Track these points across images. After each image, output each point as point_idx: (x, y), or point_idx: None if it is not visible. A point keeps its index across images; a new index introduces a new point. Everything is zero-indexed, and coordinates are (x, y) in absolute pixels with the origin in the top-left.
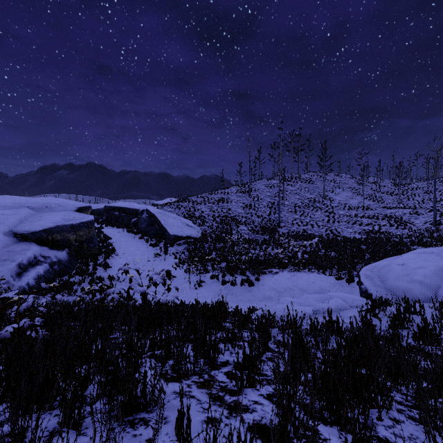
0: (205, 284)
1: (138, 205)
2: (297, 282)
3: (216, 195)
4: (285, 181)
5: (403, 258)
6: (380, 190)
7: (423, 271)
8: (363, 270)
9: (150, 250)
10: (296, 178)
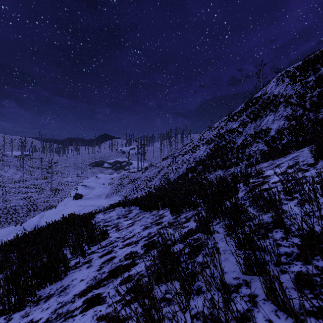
0: None
1: None
2: None
3: None
4: None
5: (33, 219)
6: (33, 165)
7: (36, 222)
8: (24, 224)
9: None
10: None
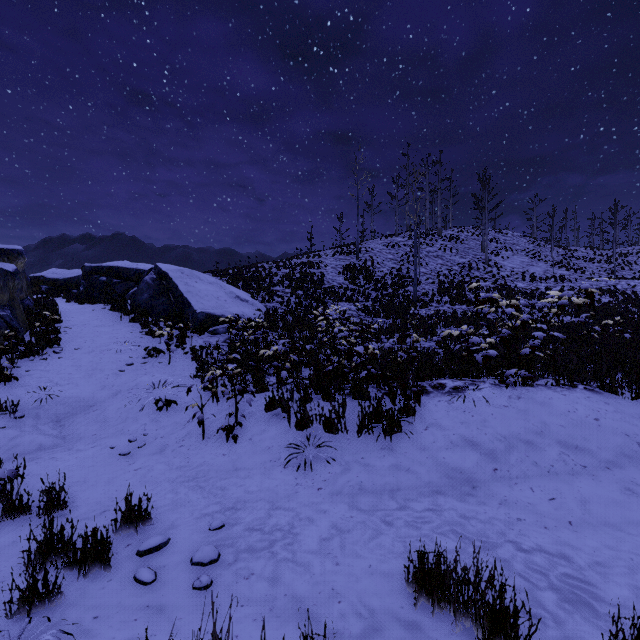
0: (251, 425)
1: (147, 265)
2: (539, 419)
3: (299, 260)
4: (417, 238)
5: None
6: (572, 254)
7: None
8: None
9: (145, 342)
10: (434, 235)
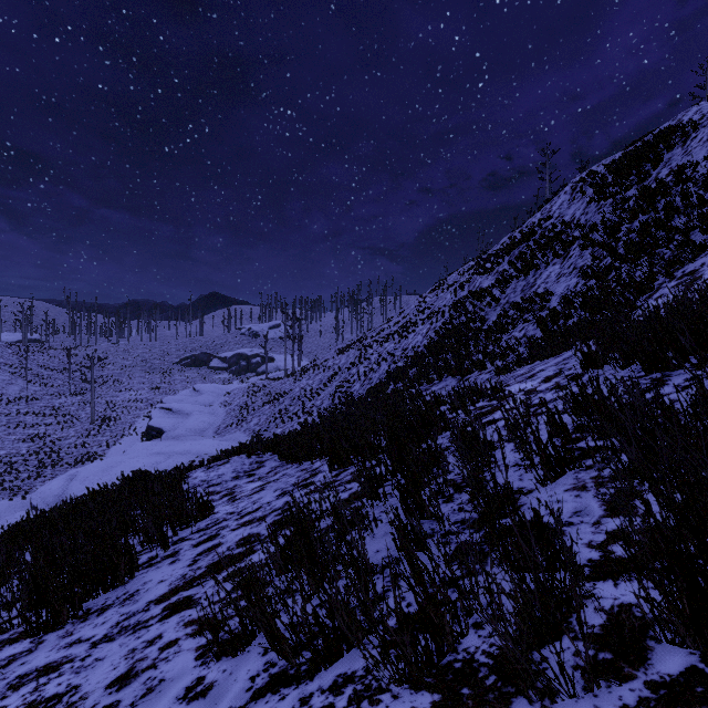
0: None
1: None
2: None
3: None
4: None
5: (52, 485)
6: (50, 365)
7: (58, 490)
8: (33, 496)
9: None
10: None
